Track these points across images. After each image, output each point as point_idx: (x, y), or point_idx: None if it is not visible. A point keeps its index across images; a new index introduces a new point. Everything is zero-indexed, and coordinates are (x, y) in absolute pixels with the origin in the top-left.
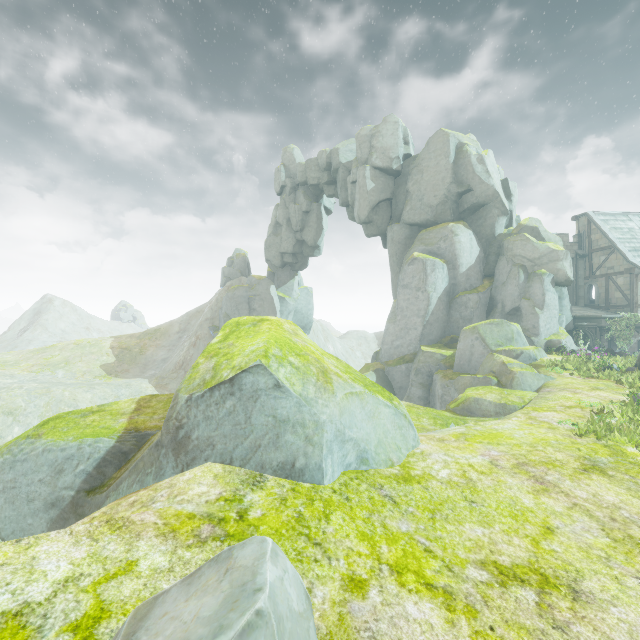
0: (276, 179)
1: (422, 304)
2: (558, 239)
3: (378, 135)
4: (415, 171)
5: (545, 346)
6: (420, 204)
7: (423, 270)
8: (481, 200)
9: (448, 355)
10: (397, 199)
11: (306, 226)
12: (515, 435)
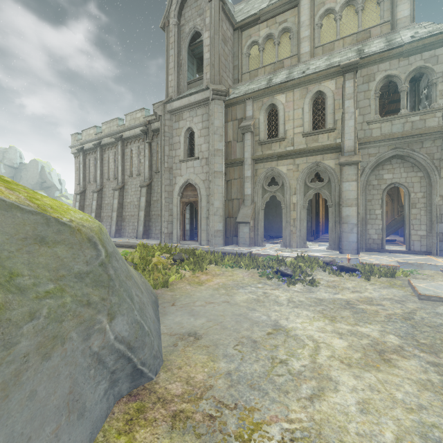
0: None
1: None
2: None
3: (7, 153)
4: (25, 170)
5: None
6: (27, 182)
7: None
8: (50, 186)
9: None
10: (17, 177)
11: None
12: None
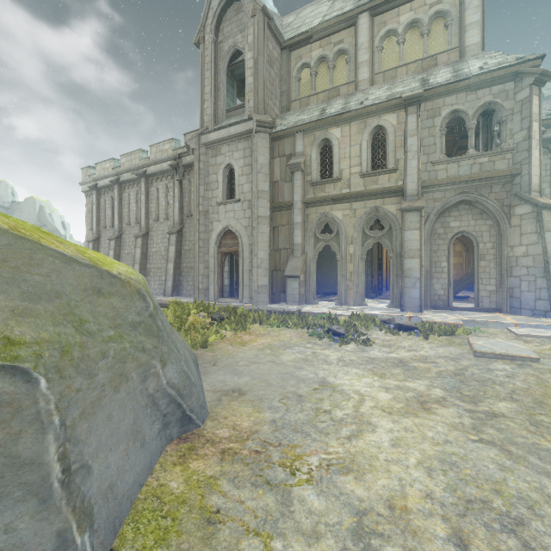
0: None
1: None
2: None
3: None
4: (19, 211)
5: None
6: None
7: None
8: (51, 230)
9: None
10: None
11: None
12: None
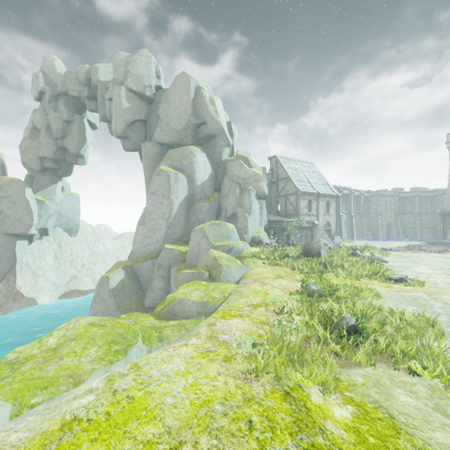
0: (34, 84)
1: (166, 209)
2: (260, 168)
3: (133, 63)
4: (164, 100)
5: (251, 241)
6: (168, 128)
7: (167, 180)
8: (212, 132)
9: (184, 251)
10: (151, 122)
11: (68, 135)
12: (167, 399)
